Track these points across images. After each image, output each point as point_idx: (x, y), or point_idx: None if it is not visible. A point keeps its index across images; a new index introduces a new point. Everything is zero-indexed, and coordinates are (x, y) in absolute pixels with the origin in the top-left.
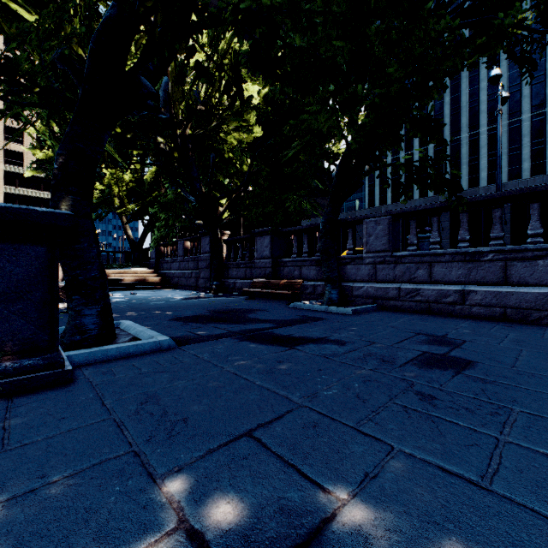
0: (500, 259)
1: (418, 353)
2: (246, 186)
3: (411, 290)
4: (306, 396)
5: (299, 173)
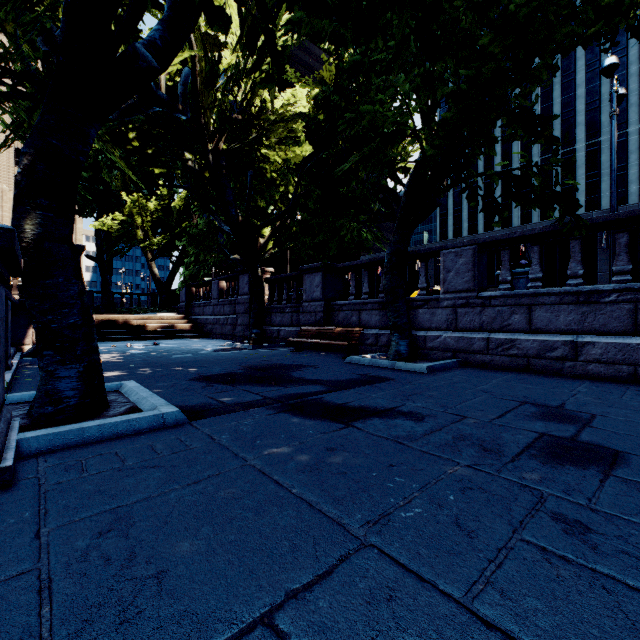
0: (628, 300)
1: (532, 435)
2: (292, 212)
3: (504, 341)
4: (371, 520)
5: (357, 194)
